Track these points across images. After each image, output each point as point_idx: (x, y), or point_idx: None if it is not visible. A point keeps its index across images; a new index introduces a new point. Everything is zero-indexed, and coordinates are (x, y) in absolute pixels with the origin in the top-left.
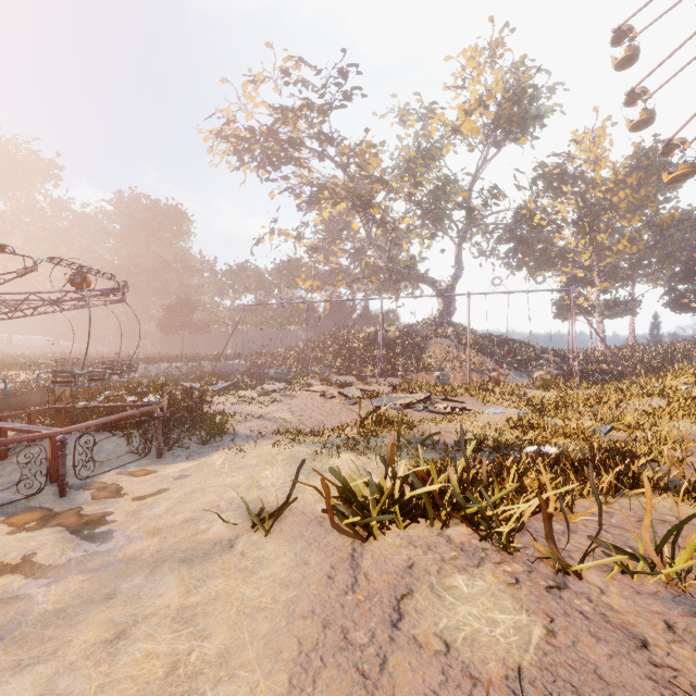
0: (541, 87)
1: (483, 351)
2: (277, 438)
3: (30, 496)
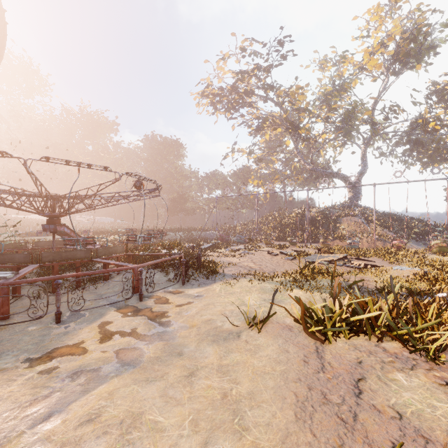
0: (434, 24)
1: (385, 226)
2: (249, 278)
3: (127, 299)
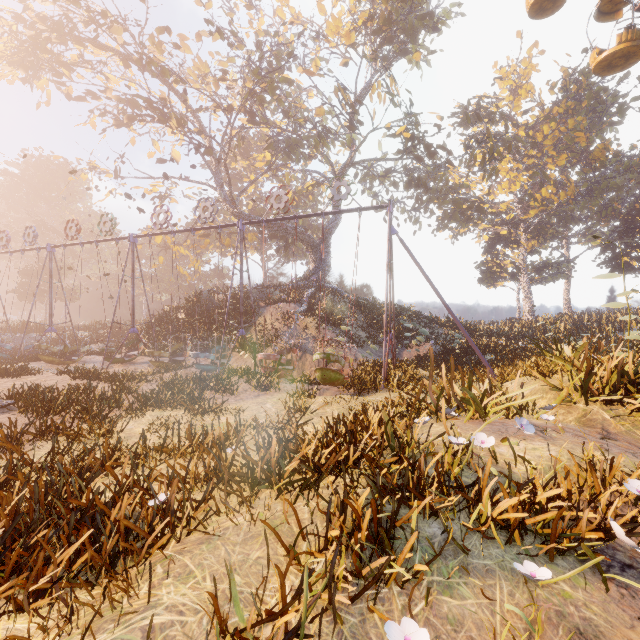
0: None
1: (328, 320)
2: None
3: None
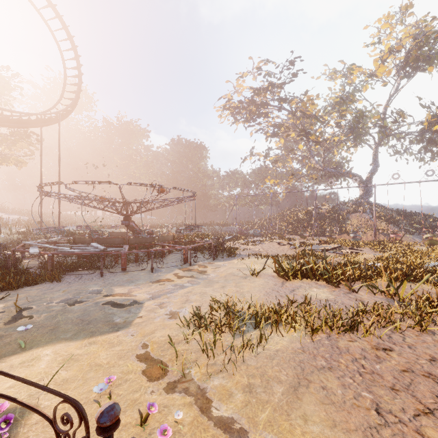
0: None
1: (390, 221)
2: (257, 256)
3: (183, 264)
